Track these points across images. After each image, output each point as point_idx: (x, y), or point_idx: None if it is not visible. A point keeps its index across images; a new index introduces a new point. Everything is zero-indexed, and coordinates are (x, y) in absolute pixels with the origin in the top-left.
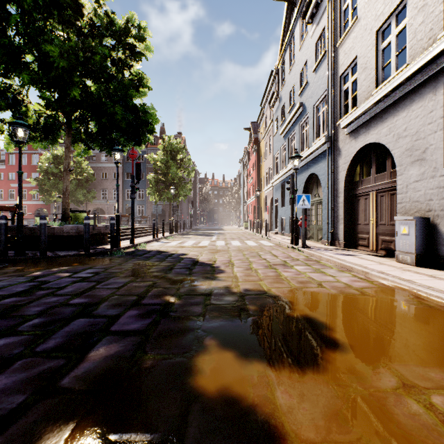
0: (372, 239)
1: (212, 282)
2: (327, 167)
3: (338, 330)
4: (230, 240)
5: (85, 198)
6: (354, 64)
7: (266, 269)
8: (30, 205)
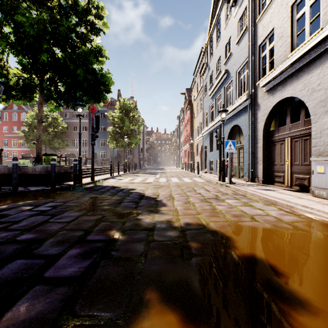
0: (287, 177)
1: (155, 216)
2: (248, 119)
3: (291, 276)
4: (170, 177)
5: (60, 146)
6: (272, 34)
7: (202, 203)
8: (19, 151)
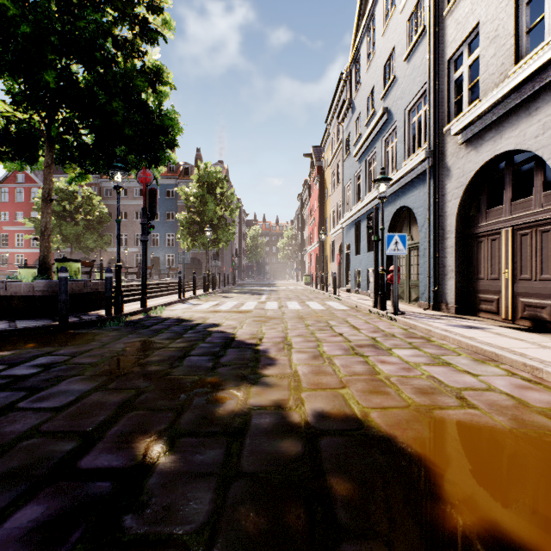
0: (506, 302)
1: (251, 391)
2: (427, 195)
3: None
4: (286, 300)
5: (97, 245)
6: (474, 36)
7: (348, 356)
8: (27, 253)
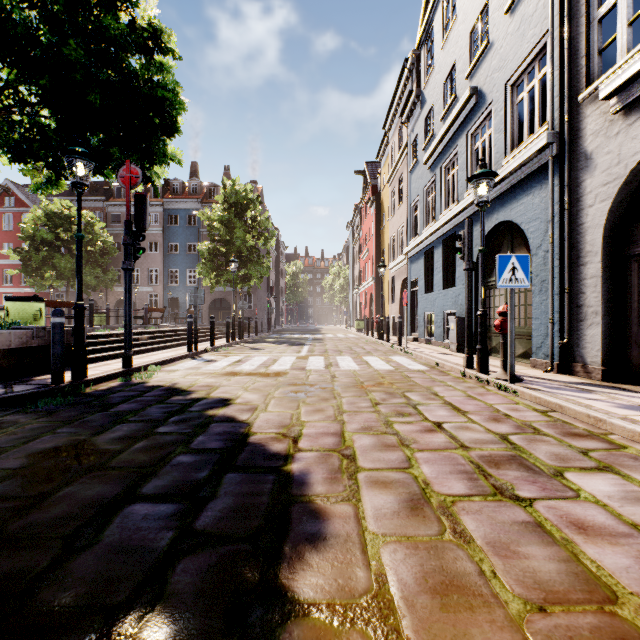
0: None
1: None
2: (550, 200)
3: None
4: (335, 355)
5: (99, 282)
6: None
7: (487, 503)
8: (18, 293)
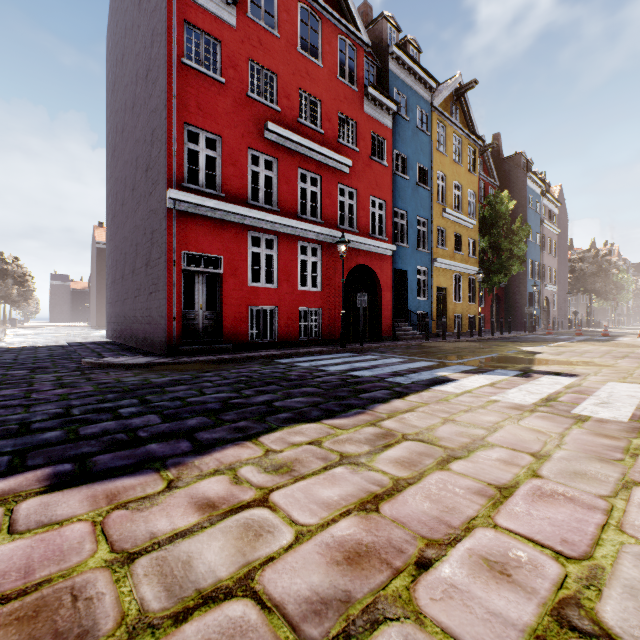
0: None
1: None
2: None
3: None
4: None
5: None
6: None
7: None
8: None
